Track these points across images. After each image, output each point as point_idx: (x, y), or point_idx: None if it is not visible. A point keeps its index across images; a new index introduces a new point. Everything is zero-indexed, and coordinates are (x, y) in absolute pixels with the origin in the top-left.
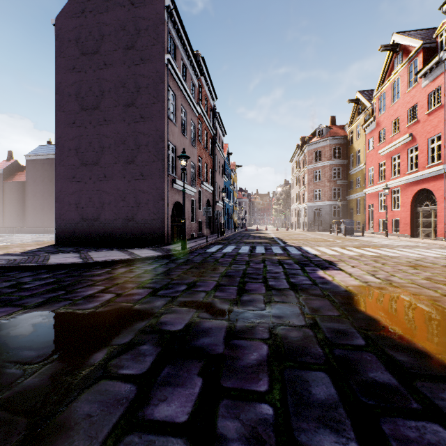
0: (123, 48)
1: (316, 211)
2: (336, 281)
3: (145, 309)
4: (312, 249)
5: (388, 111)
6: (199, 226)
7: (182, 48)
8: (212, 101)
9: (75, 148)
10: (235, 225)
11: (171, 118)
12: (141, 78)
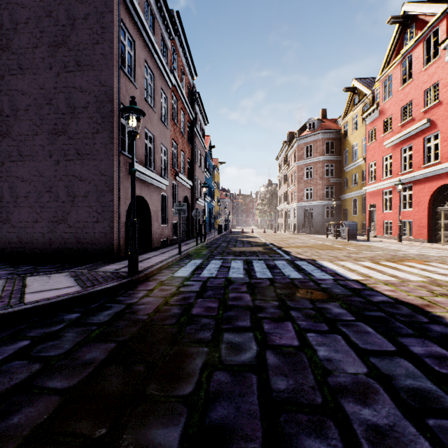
0: None
1: (307, 212)
2: None
3: None
4: (339, 267)
5: (396, 96)
6: (174, 229)
7: None
8: (191, 78)
9: None
10: (218, 227)
11: (125, 70)
12: (77, 4)
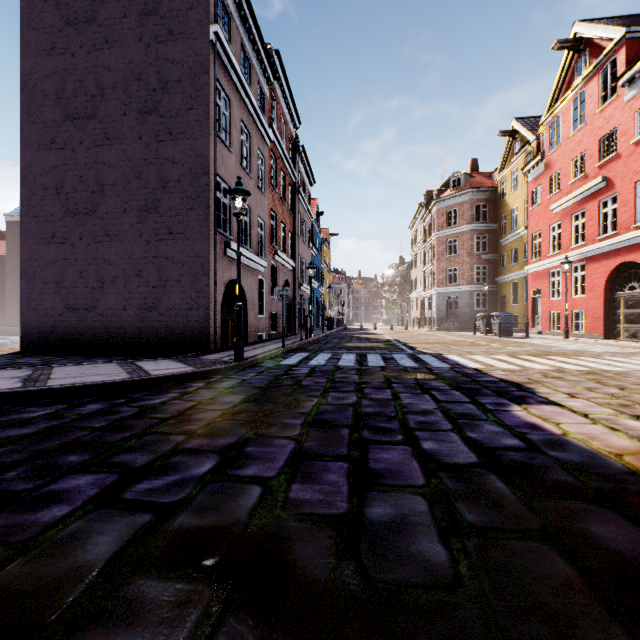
0: (138, 13)
1: (450, 300)
2: (574, 436)
3: (27, 592)
4: (465, 359)
5: (565, 145)
6: (272, 321)
7: (243, 26)
8: (292, 127)
9: (55, 185)
10: (328, 321)
11: (221, 136)
12: (170, 65)
